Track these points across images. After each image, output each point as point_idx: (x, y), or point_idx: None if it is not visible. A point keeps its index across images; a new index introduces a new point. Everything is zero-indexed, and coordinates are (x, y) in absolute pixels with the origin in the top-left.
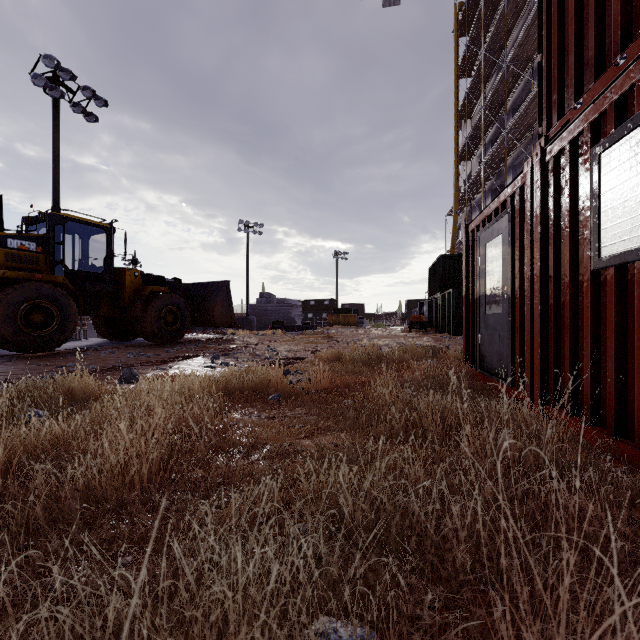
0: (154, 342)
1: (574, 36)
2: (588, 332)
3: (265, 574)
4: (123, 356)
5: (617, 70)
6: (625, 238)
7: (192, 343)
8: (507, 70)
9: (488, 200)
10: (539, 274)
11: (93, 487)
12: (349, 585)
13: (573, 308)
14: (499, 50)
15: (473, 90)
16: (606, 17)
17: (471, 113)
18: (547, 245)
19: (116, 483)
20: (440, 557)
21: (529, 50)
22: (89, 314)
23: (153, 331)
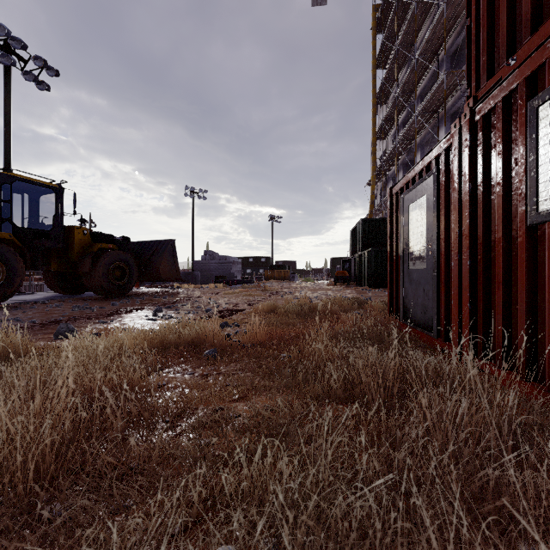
0: (103, 295)
1: None
2: (524, 287)
3: None
4: (69, 309)
5: None
6: None
7: (139, 296)
8: (417, 62)
9: (400, 173)
10: (468, 230)
11: None
12: None
13: (505, 263)
14: (409, 46)
15: (388, 79)
16: None
17: (386, 99)
18: (476, 202)
19: None
20: None
21: (435, 46)
22: (37, 269)
23: (101, 285)
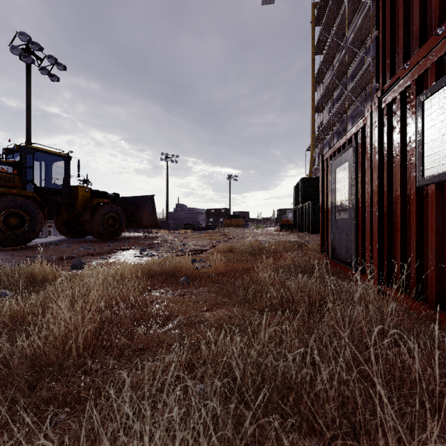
0: (99, 239)
1: (403, 16)
2: (414, 232)
3: (171, 436)
4: (76, 249)
5: (437, 39)
6: (443, 162)
7: (127, 239)
8: (348, 49)
9: (335, 140)
10: (377, 190)
11: (38, 355)
12: (241, 441)
13: (402, 214)
14: (342, 36)
15: (324, 63)
16: (427, 1)
17: (323, 79)
18: (382, 169)
19: (58, 351)
20: (313, 412)
21: (363, 36)
22: (52, 219)
23: (99, 231)
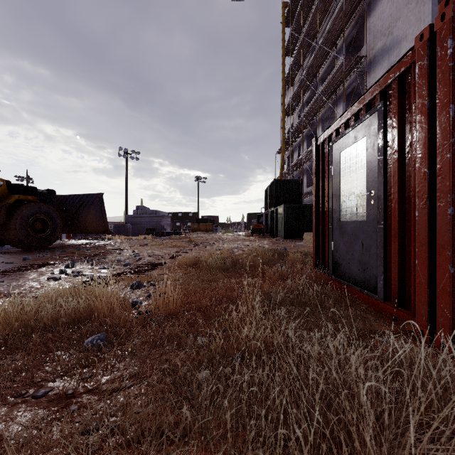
0: (22, 248)
1: None
2: None
3: None
4: None
5: None
6: None
7: (63, 248)
8: (319, 50)
9: (304, 143)
10: (449, 168)
11: None
12: None
13: None
14: (313, 37)
15: (295, 65)
16: None
17: (293, 82)
18: None
19: None
20: None
21: (334, 36)
22: None
23: (18, 238)
